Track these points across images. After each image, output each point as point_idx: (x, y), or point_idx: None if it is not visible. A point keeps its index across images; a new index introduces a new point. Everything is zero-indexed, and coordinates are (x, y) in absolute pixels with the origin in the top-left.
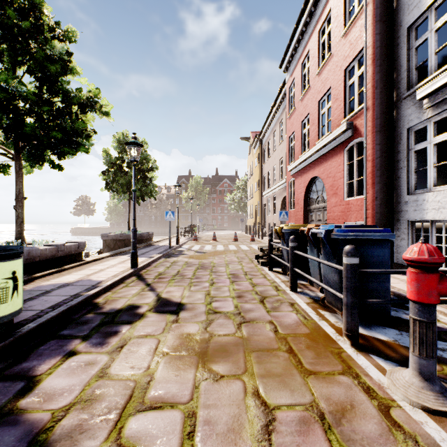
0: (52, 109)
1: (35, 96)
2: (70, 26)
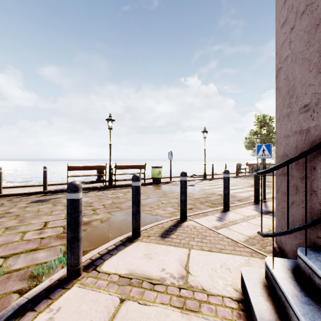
0: (269, 137)
1: (266, 135)
2: (273, 116)
